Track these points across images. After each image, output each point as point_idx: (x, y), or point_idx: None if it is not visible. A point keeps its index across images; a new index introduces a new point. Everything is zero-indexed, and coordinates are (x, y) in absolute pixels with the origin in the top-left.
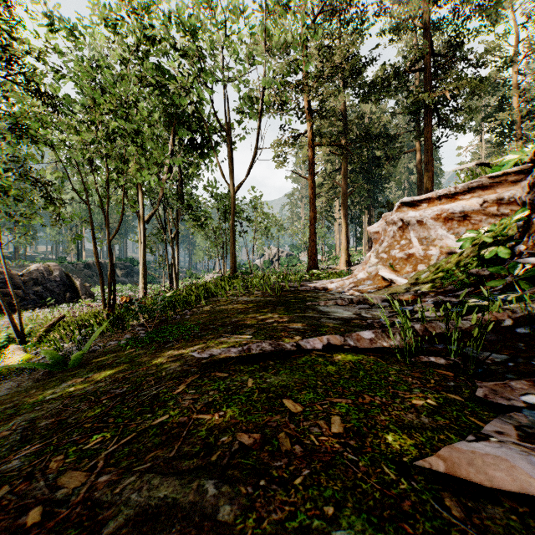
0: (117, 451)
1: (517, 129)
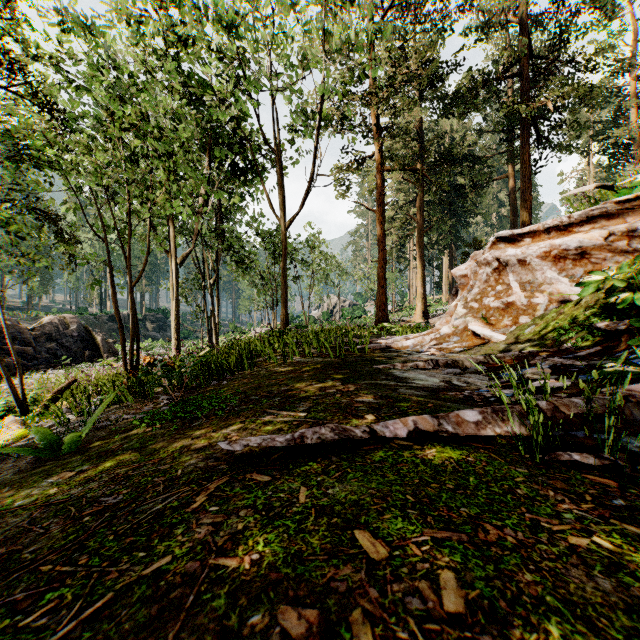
0: (70, 638)
1: (635, 148)
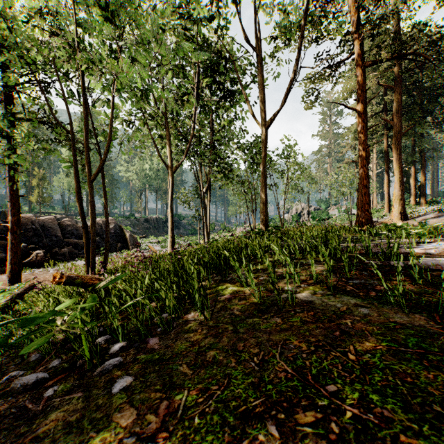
0: None
1: None
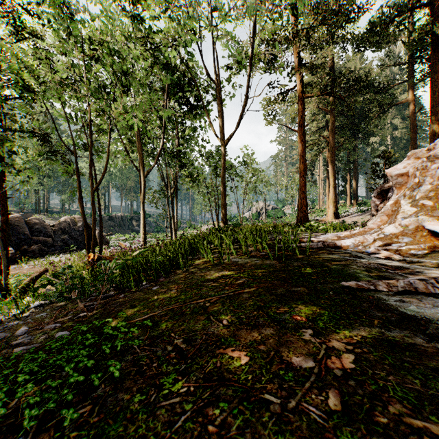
0: None
1: None
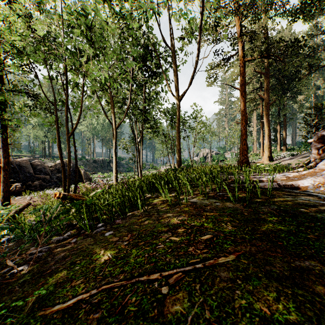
0: None
1: None
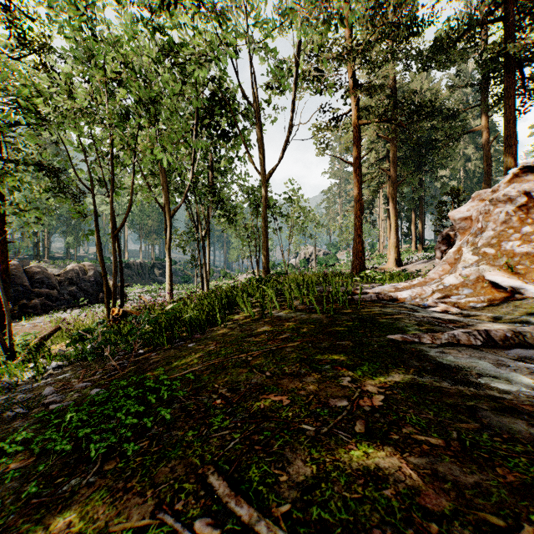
0: None
1: None
